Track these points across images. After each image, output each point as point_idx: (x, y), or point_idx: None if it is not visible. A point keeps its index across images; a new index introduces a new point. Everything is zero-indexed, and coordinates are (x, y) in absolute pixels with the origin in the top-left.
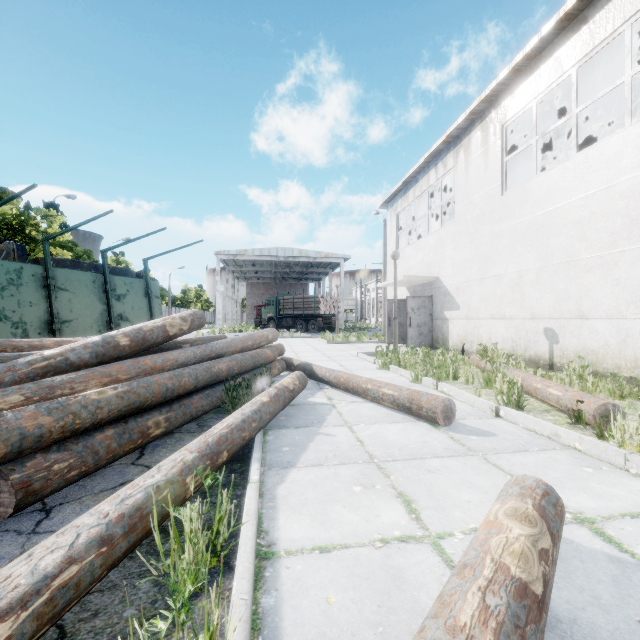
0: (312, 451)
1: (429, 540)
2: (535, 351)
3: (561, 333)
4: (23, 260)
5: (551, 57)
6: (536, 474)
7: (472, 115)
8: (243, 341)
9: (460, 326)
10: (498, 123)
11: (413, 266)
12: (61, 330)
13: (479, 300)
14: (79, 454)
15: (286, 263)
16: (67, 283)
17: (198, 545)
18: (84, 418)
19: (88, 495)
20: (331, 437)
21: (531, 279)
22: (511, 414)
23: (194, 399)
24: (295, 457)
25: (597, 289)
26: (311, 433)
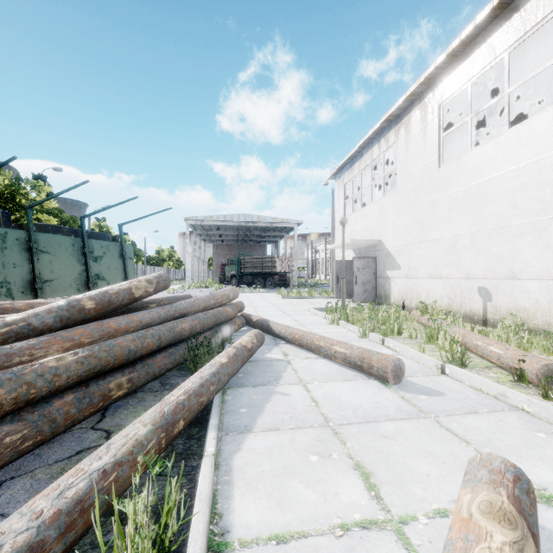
0: (269, 413)
1: (392, 526)
2: (470, 308)
3: (494, 292)
4: (8, 226)
5: (485, 43)
6: (490, 440)
7: (412, 96)
8: (206, 300)
9: (401, 284)
10: (435, 103)
11: (358, 230)
12: (43, 289)
13: (418, 261)
14: (34, 423)
15: (246, 227)
16: (48, 246)
17: (140, 550)
18: (40, 387)
19: (42, 467)
20: (287, 397)
21: (466, 243)
22: (457, 372)
23: (157, 358)
24: (252, 420)
25: (528, 252)
26: (268, 392)
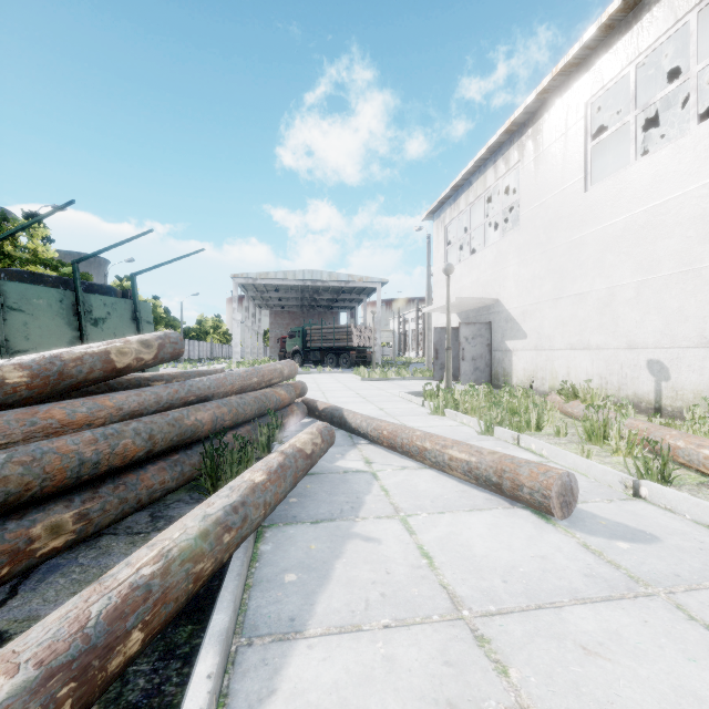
0: (339, 584)
1: None
2: (634, 390)
3: (673, 367)
4: None
5: (658, 3)
6: None
7: (544, 93)
8: (244, 377)
9: (527, 359)
10: (580, 100)
11: (465, 287)
12: None
13: (553, 326)
14: None
15: (314, 289)
16: (22, 302)
17: None
18: None
19: None
20: (374, 545)
21: (628, 297)
22: (665, 495)
23: (147, 472)
24: (306, 603)
25: None
26: (339, 535)
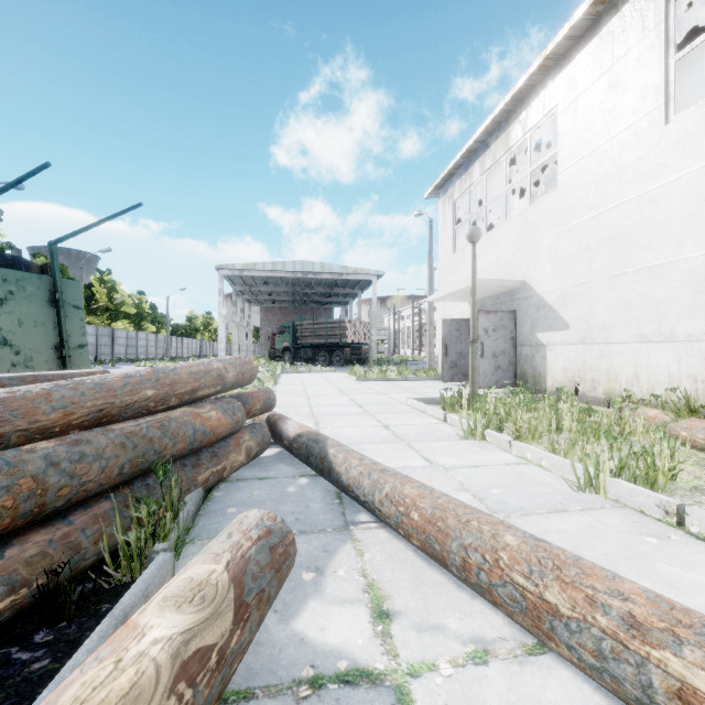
0: None
1: None
2: None
3: None
4: None
5: None
6: None
7: (599, 4)
8: (114, 389)
9: (569, 355)
10: None
11: (480, 270)
12: None
13: (611, 311)
14: None
15: (306, 282)
16: None
17: None
18: None
19: None
20: None
21: None
22: None
23: None
24: None
25: None
26: None
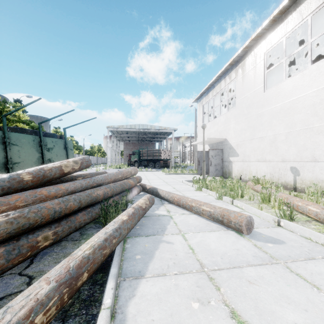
0: (157, 259)
1: None
2: (284, 180)
3: (301, 170)
4: None
5: (295, 11)
6: None
7: (246, 48)
8: (115, 175)
9: (239, 165)
10: (261, 52)
11: (212, 133)
12: (13, 168)
13: (250, 151)
14: None
15: (144, 132)
16: (17, 141)
17: None
18: None
19: None
20: (171, 245)
21: (282, 139)
22: (290, 225)
23: (78, 215)
24: (145, 266)
25: None
26: (157, 241)
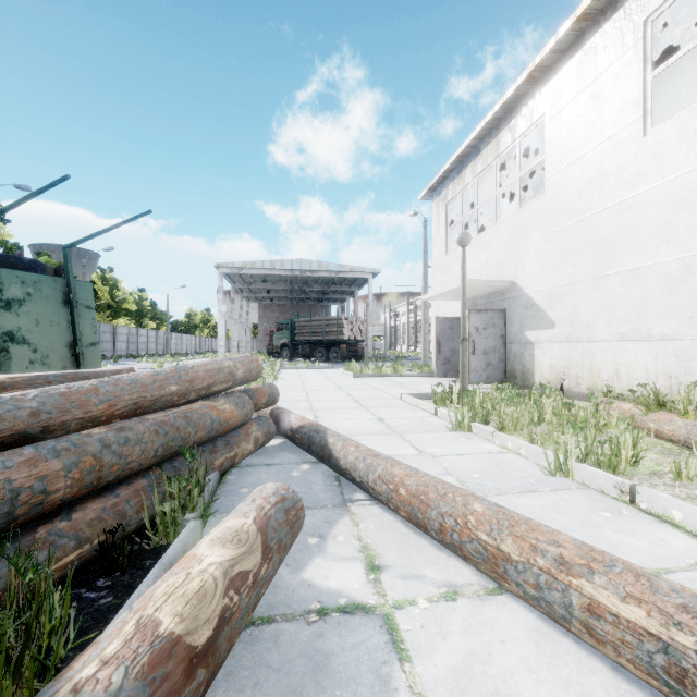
0: None
1: None
2: None
3: None
4: None
5: None
6: None
7: (582, 21)
8: (146, 385)
9: (555, 353)
10: (635, 19)
11: (472, 271)
12: None
13: (594, 311)
14: None
15: (303, 280)
16: None
17: None
18: None
19: None
20: None
21: None
22: None
23: None
24: None
25: None
26: None
